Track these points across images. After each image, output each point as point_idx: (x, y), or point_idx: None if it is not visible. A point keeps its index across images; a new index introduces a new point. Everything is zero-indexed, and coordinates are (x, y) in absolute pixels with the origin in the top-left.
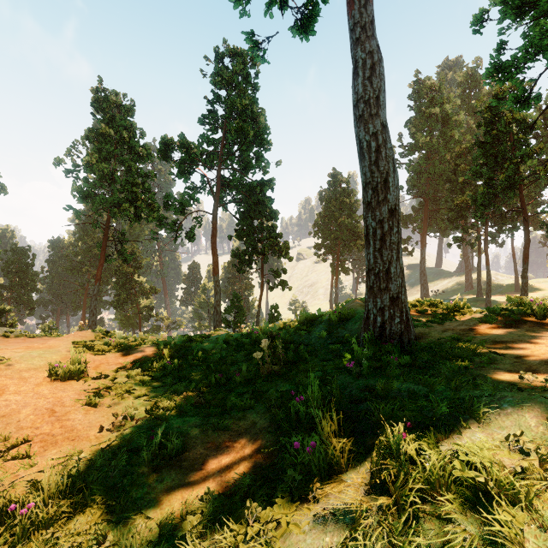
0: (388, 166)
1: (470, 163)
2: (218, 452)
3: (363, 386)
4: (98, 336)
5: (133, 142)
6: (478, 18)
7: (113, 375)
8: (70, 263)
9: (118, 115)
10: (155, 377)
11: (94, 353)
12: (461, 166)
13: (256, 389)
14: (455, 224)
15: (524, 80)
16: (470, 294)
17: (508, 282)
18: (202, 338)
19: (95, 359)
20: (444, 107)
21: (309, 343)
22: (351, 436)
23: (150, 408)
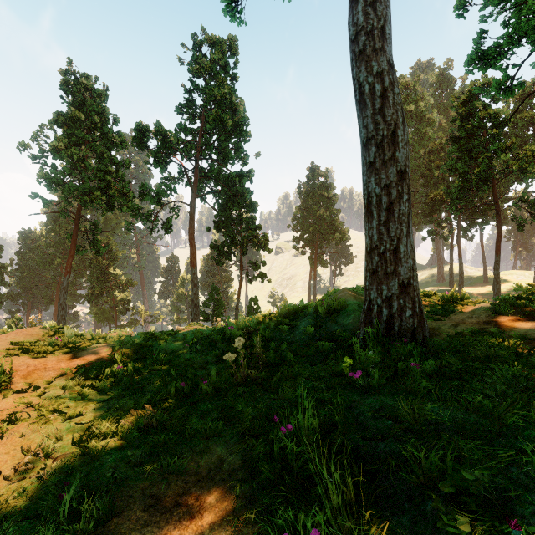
0: (396, 115)
1: (443, 159)
2: (163, 516)
3: (376, 408)
4: (46, 333)
5: (105, 128)
6: (461, 2)
7: (45, 386)
8: (41, 255)
9: (89, 99)
10: (100, 387)
11: (31, 355)
12: (435, 162)
13: (227, 404)
14: (430, 218)
15: (508, 66)
16: (442, 286)
17: (476, 275)
18: (167, 335)
19: (30, 363)
20: (419, 104)
21: (293, 340)
22: (373, 504)
23: (78, 436)
